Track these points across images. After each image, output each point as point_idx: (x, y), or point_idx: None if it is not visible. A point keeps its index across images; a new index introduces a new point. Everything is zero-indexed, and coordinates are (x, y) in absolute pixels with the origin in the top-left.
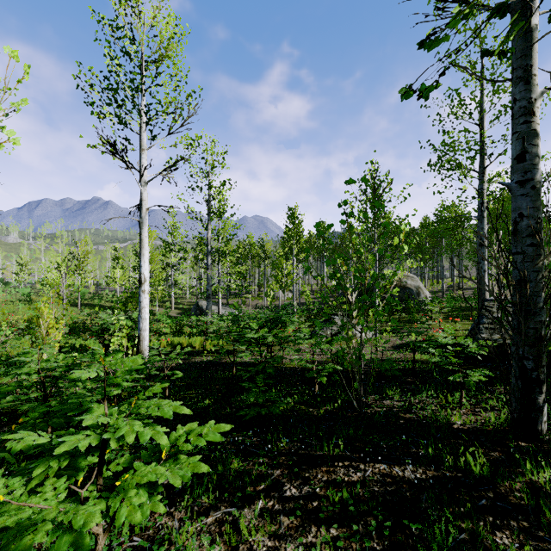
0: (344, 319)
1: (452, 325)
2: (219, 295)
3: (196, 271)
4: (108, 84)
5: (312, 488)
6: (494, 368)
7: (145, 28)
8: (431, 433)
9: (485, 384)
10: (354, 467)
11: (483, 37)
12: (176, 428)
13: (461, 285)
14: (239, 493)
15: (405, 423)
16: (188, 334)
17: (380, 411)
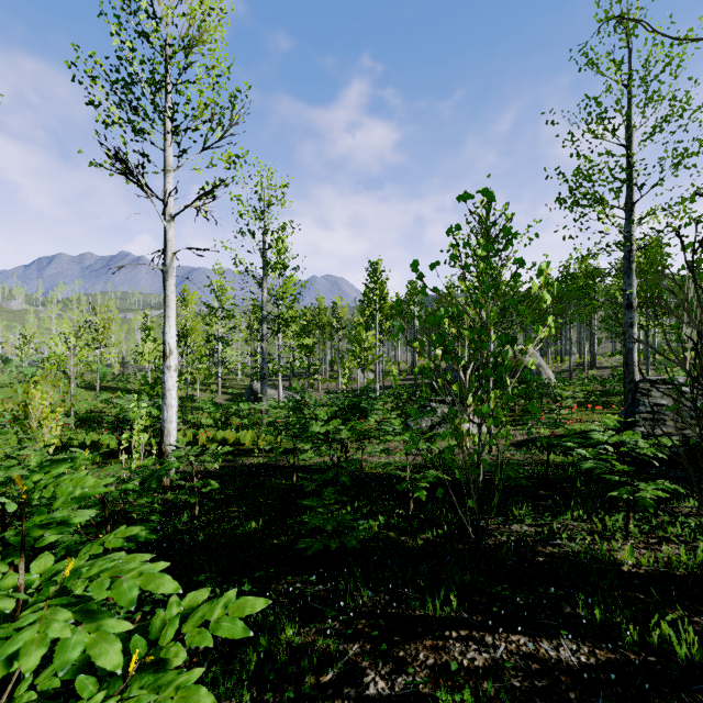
0: (444, 407)
1: (587, 414)
2: (280, 376)
3: (250, 345)
4: (119, 80)
5: (412, 680)
6: (661, 475)
7: (171, 3)
8: (591, 580)
9: (654, 500)
10: (476, 639)
11: (632, 26)
12: (203, 567)
13: (594, 363)
14: (291, 693)
15: (547, 561)
16: (236, 427)
17: (509, 544)
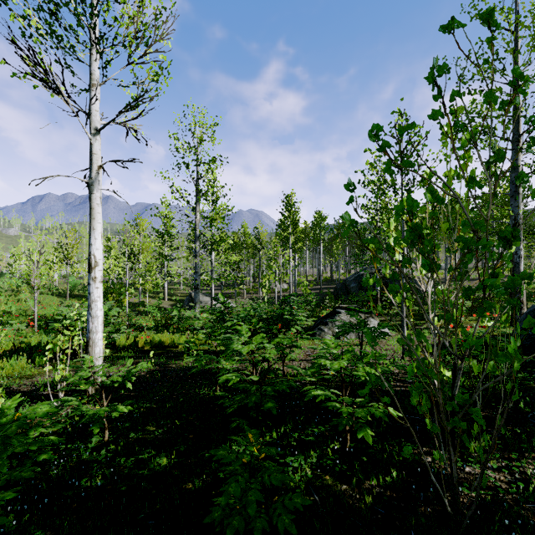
0: None
1: (474, 319)
2: (212, 286)
3: (191, 262)
4: None
5: None
6: None
7: None
8: None
9: None
10: None
11: None
12: None
13: None
14: None
15: None
16: (173, 329)
17: (495, 517)
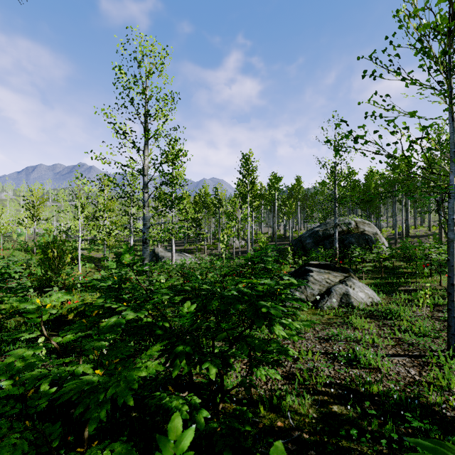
0: (326, 272)
1: None
2: (173, 242)
3: (156, 221)
4: None
5: None
6: None
7: None
8: None
9: None
10: None
11: None
12: None
13: (407, 233)
14: None
15: None
16: None
17: None
